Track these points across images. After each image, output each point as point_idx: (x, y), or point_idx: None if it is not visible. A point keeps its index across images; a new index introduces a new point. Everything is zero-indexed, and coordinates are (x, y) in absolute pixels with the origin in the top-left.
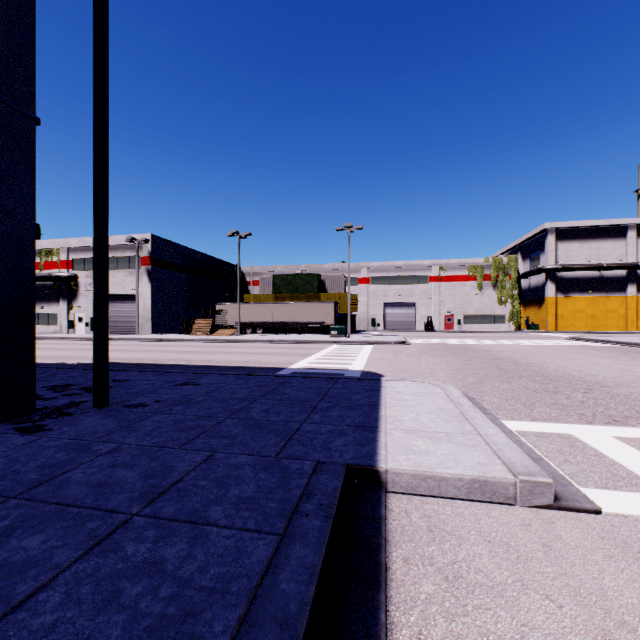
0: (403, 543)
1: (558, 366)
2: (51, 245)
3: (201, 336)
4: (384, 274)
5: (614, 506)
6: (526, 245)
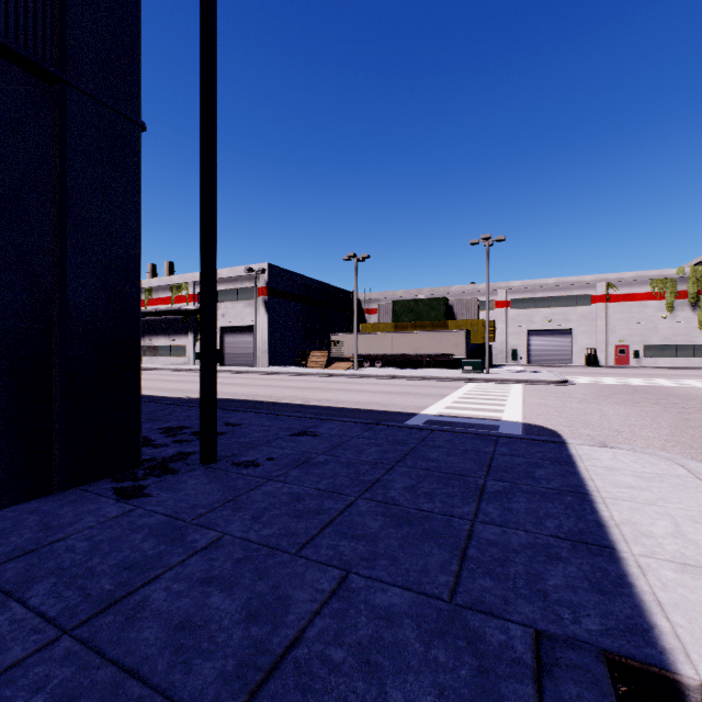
0: None
1: None
2: (181, 280)
3: (316, 369)
4: (528, 295)
5: None
6: None
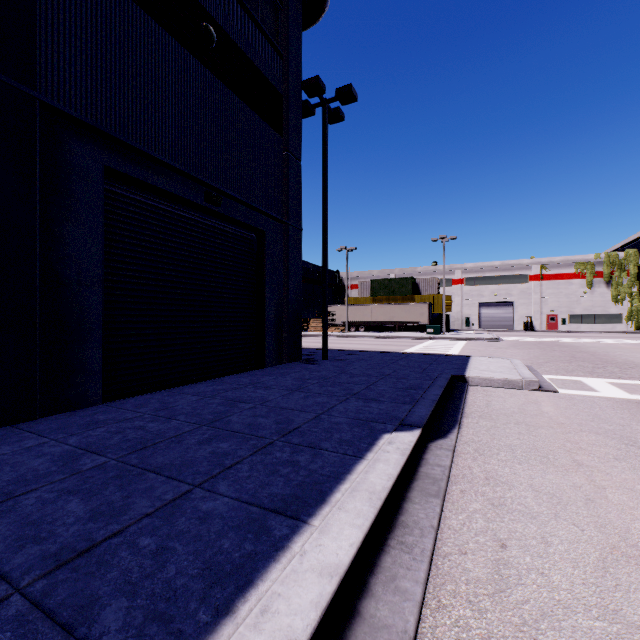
0: (473, 391)
1: (631, 357)
2: None
3: (317, 332)
4: (479, 275)
5: (567, 392)
6: None
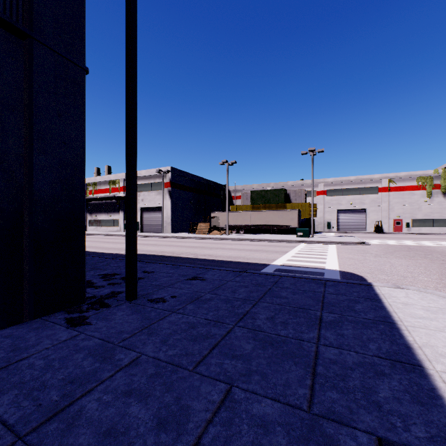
0: None
1: None
2: (115, 177)
3: (202, 235)
4: (338, 187)
5: None
6: None
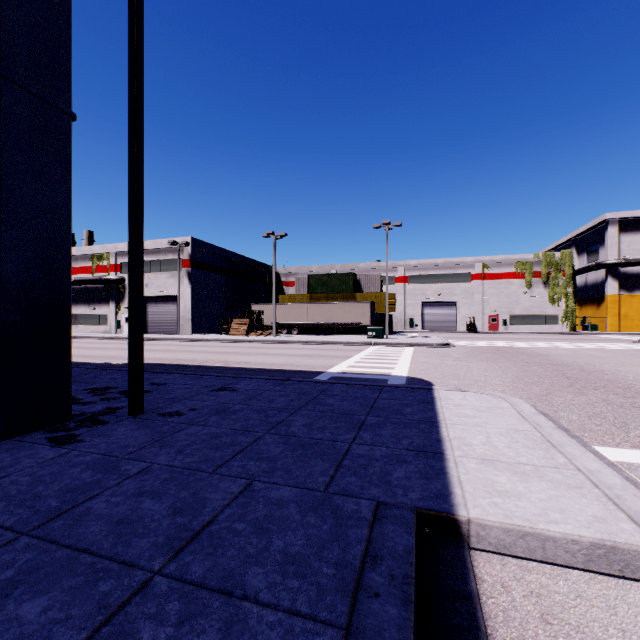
0: None
1: (638, 375)
2: (102, 250)
3: (238, 336)
4: (422, 272)
5: None
6: (582, 238)
